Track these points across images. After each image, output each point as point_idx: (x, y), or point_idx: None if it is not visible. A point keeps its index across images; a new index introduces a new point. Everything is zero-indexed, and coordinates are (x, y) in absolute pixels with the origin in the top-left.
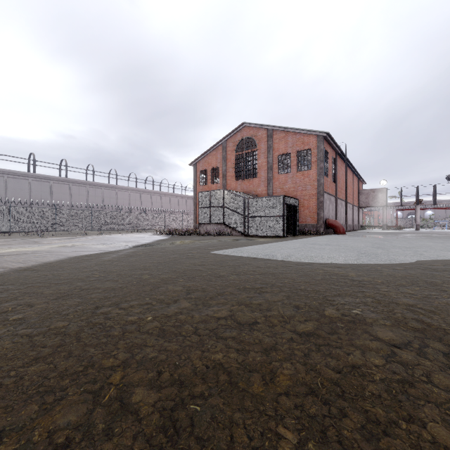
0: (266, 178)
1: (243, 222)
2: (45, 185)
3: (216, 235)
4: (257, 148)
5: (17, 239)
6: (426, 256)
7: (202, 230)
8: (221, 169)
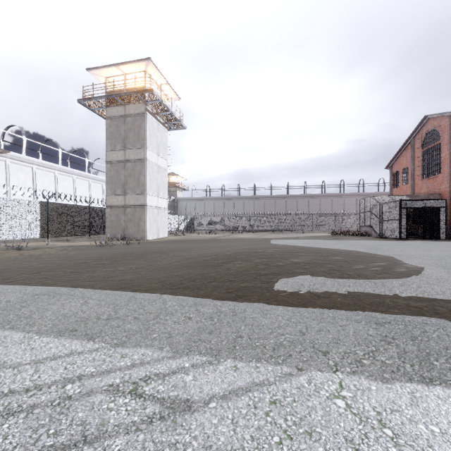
0: (449, 173)
1: (379, 225)
2: (293, 201)
3: (357, 235)
4: (440, 140)
5: (264, 233)
6: (317, 245)
7: (360, 231)
8: (409, 168)
